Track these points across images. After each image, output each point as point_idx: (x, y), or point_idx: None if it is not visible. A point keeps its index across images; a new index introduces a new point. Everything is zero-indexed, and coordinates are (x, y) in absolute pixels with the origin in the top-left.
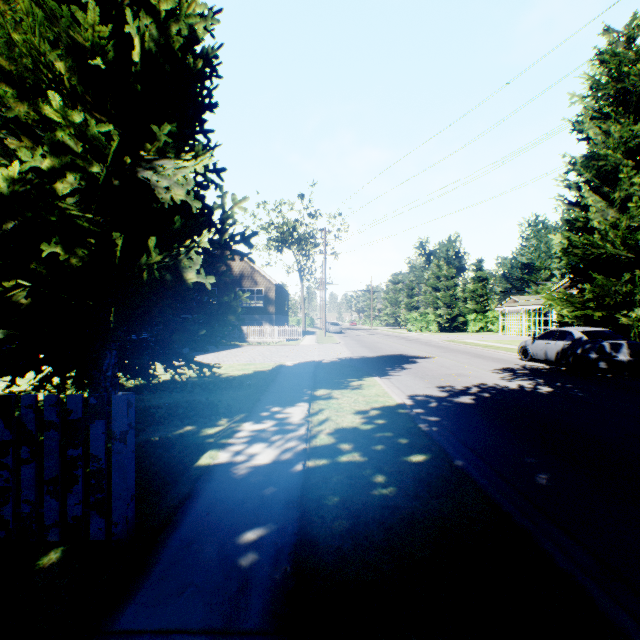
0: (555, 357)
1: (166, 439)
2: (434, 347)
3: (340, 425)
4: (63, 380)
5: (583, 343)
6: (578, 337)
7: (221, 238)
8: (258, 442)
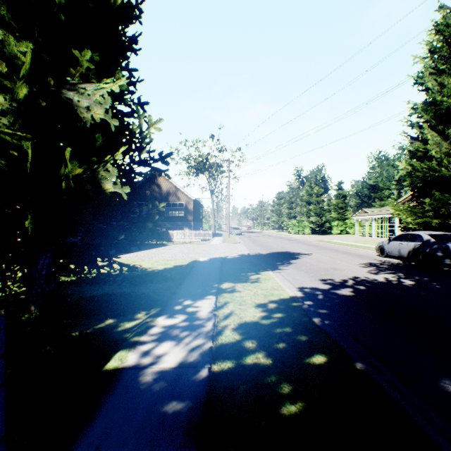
0: (407, 254)
1: (85, 335)
2: (310, 246)
3: (243, 320)
4: None
5: (431, 244)
6: (426, 239)
7: (139, 155)
8: (168, 340)
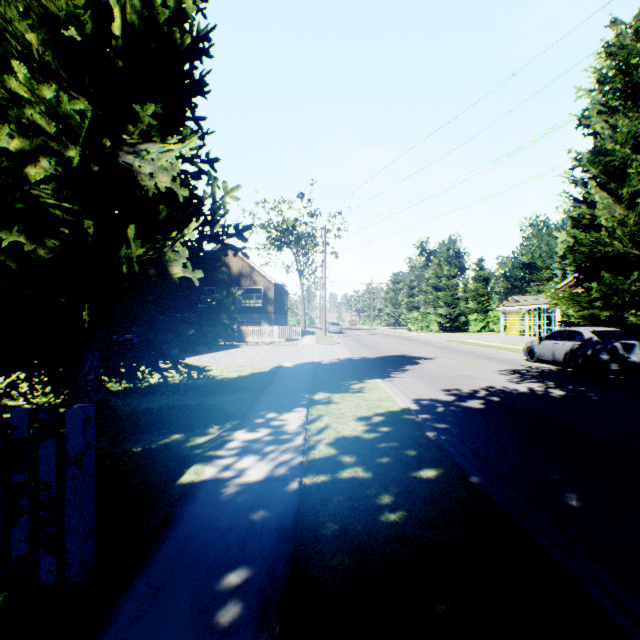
0: (563, 358)
1: (149, 450)
2: (436, 347)
3: (341, 434)
4: (32, 386)
5: (593, 343)
6: (588, 337)
7: (212, 230)
8: (250, 454)
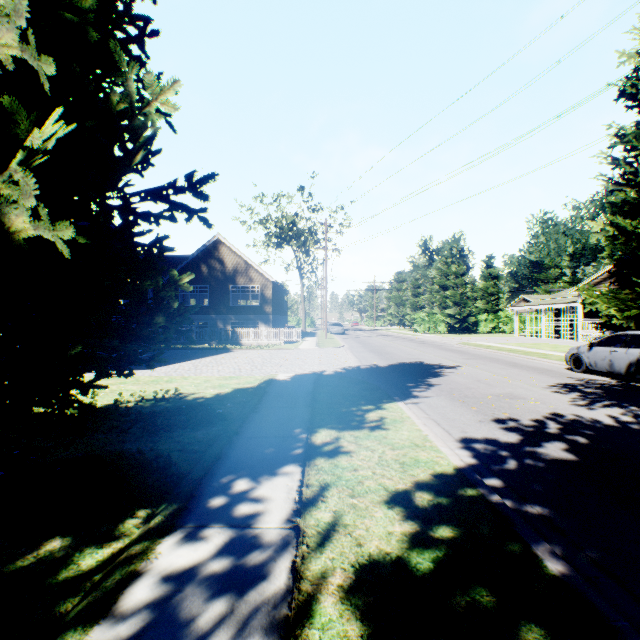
0: (626, 369)
1: None
2: (453, 352)
3: (364, 551)
4: None
5: None
6: None
7: (129, 165)
8: None
